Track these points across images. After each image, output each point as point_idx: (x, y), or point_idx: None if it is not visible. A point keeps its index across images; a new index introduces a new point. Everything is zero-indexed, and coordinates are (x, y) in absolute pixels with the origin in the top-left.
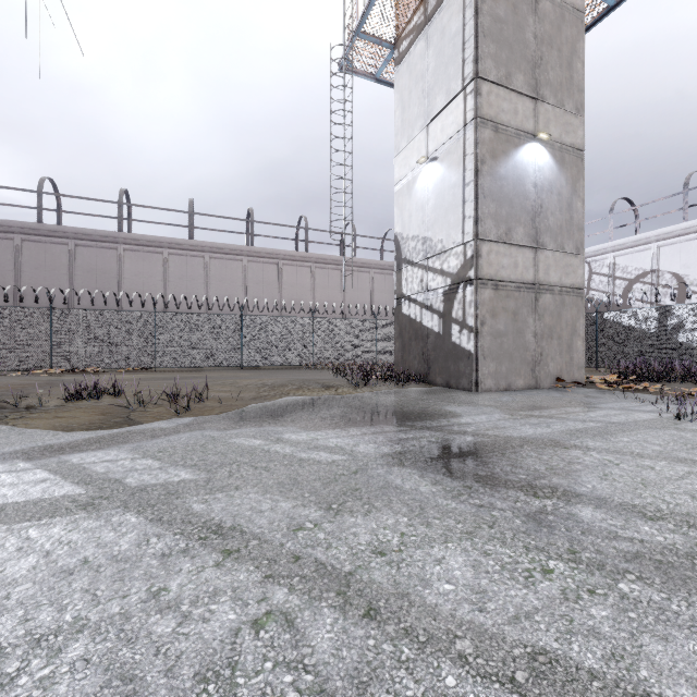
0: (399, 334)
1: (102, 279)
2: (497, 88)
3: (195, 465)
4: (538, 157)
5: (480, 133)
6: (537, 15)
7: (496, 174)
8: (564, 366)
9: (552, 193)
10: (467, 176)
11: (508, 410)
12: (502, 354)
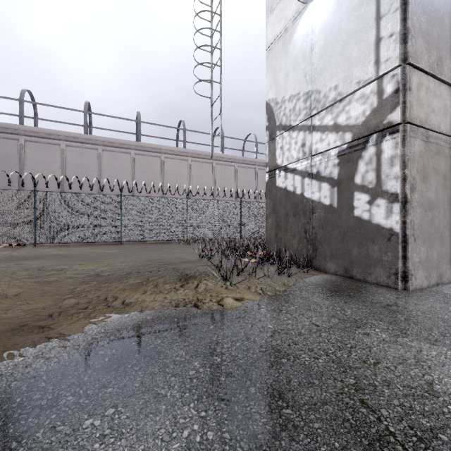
0: (272, 210)
1: (4, 165)
2: None
3: None
4: None
5: None
6: None
7: None
8: None
9: None
10: None
11: None
12: (433, 233)
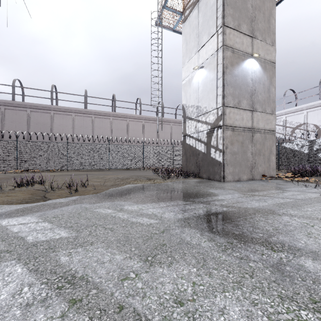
0: (184, 153)
1: (43, 127)
2: (233, 31)
3: (71, 227)
4: (253, 66)
5: (225, 53)
6: None
7: (233, 74)
8: (266, 169)
9: (260, 83)
10: (219, 75)
11: (241, 191)
12: (236, 163)
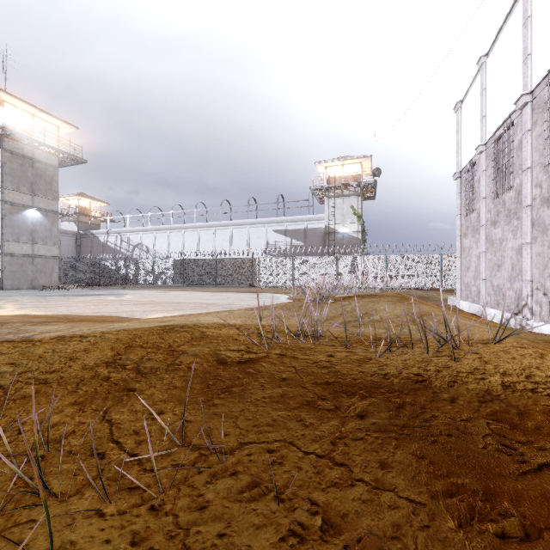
0: None
1: None
2: (13, 191)
3: None
4: (34, 214)
5: (4, 206)
6: (34, 168)
7: (12, 219)
8: (48, 282)
9: (42, 225)
10: None
11: None
12: (16, 278)
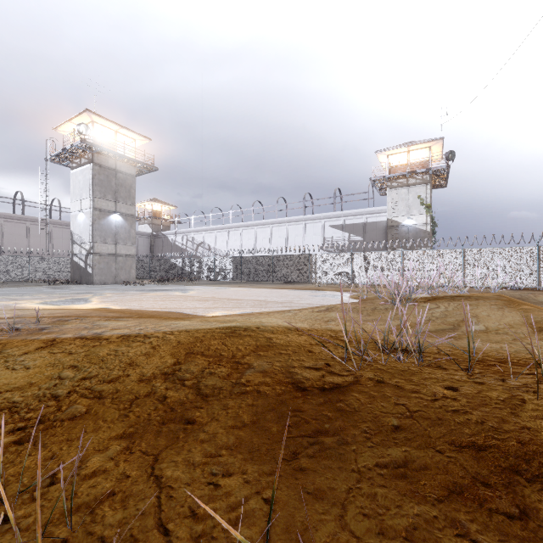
0: (72, 267)
1: None
2: (101, 199)
3: (11, 290)
4: (117, 218)
5: (94, 212)
6: (116, 178)
7: (100, 224)
8: (127, 277)
9: (123, 228)
10: (91, 223)
11: (90, 286)
12: (103, 274)
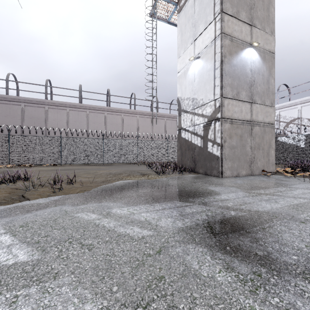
0: (179, 147)
1: (37, 122)
2: (232, 18)
3: (37, 242)
4: (252, 55)
5: (223, 41)
6: None
7: (231, 63)
8: (265, 163)
9: (259, 74)
10: (216, 64)
11: (244, 189)
12: (234, 157)
